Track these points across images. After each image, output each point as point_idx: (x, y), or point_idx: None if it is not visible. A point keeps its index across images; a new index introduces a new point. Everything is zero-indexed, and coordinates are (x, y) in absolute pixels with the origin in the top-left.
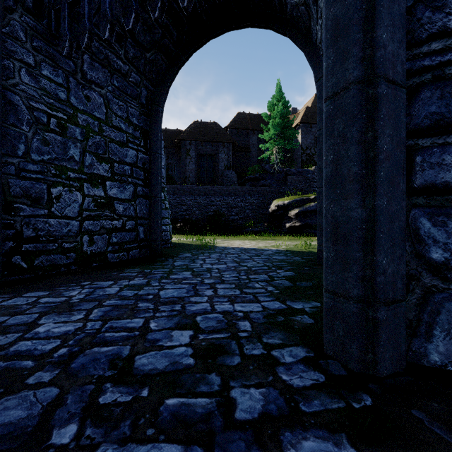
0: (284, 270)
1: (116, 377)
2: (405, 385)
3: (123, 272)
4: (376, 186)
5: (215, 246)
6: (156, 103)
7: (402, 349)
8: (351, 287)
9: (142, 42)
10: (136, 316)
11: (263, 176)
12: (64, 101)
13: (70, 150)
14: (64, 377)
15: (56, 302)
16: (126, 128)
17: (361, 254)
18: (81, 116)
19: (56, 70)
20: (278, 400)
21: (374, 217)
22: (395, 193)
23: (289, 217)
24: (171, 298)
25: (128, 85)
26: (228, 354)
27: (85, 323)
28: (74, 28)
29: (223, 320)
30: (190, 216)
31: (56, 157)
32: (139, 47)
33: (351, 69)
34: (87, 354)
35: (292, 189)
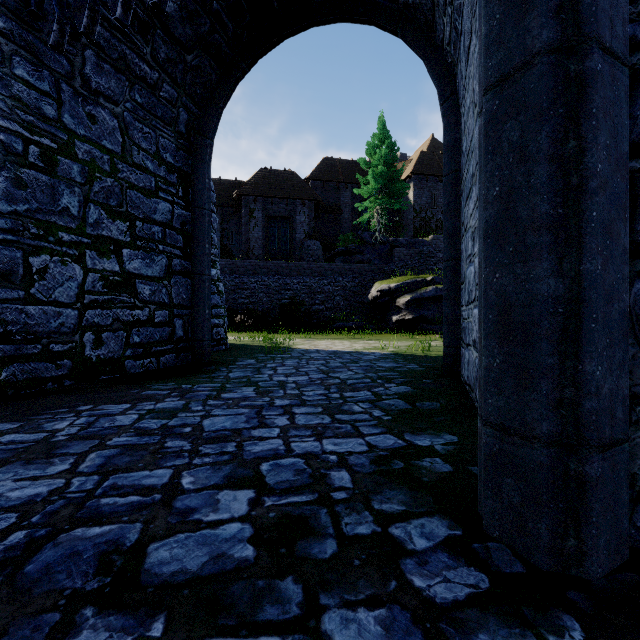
0: (396, 383)
1: (106, 592)
2: (630, 593)
3: (149, 390)
4: (584, 237)
5: (291, 348)
6: (202, 133)
7: (623, 526)
8: (536, 419)
9: (179, 37)
10: (160, 464)
11: (360, 248)
12: (53, 120)
13: (63, 198)
14: (5, 596)
15: (28, 441)
16: (155, 169)
17: (556, 360)
18: (81, 146)
19: (38, 71)
20: (412, 634)
21: (580, 292)
22: (614, 250)
23: (396, 307)
24: (220, 431)
25: (159, 103)
26: (315, 535)
27: (69, 479)
28: (69, 6)
29: (305, 470)
30: (255, 305)
31: (38, 207)
32: (175, 45)
33: (536, 29)
34: (61, 543)
35: (400, 267)
